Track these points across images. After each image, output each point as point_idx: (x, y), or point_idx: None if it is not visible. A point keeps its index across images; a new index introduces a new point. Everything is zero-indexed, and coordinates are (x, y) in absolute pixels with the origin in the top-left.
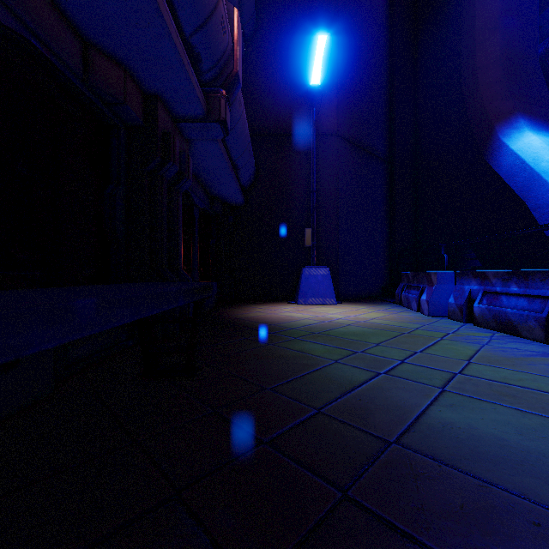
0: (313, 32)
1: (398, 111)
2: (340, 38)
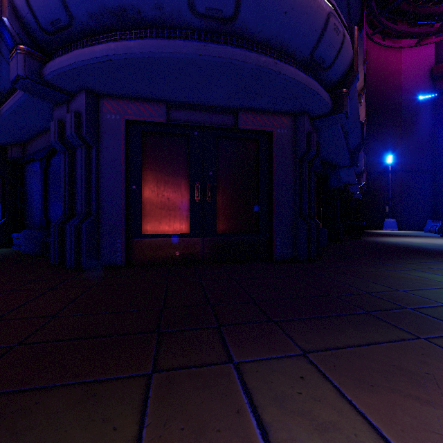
0: (390, 135)
1: (437, 151)
2: (402, 135)
